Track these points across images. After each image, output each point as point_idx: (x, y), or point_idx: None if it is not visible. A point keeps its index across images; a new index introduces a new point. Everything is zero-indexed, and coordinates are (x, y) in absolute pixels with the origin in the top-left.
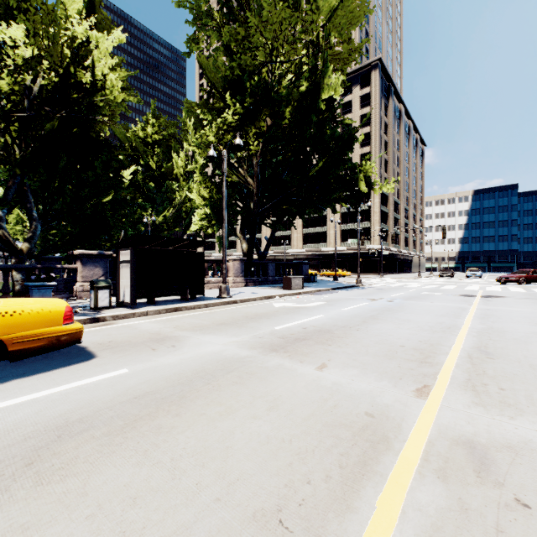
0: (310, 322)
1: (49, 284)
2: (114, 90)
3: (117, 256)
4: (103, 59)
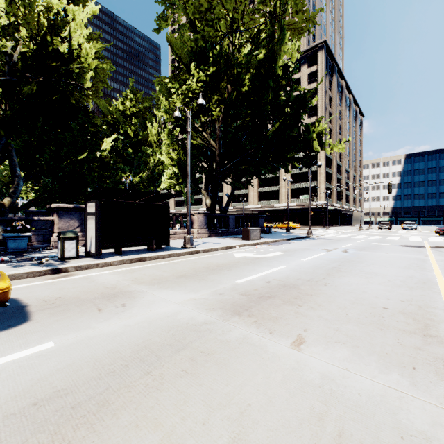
0: (272, 275)
1: (23, 234)
2: (88, 57)
3: (85, 208)
4: (78, 29)
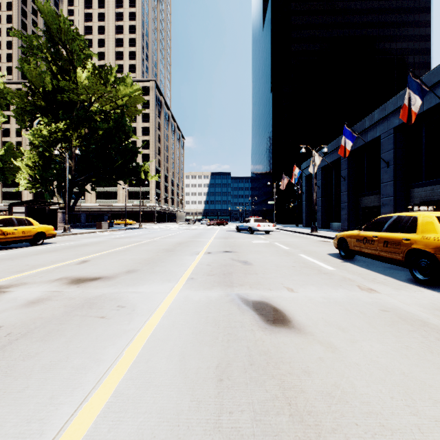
0: (122, 236)
1: None
2: None
3: (10, 209)
4: None
